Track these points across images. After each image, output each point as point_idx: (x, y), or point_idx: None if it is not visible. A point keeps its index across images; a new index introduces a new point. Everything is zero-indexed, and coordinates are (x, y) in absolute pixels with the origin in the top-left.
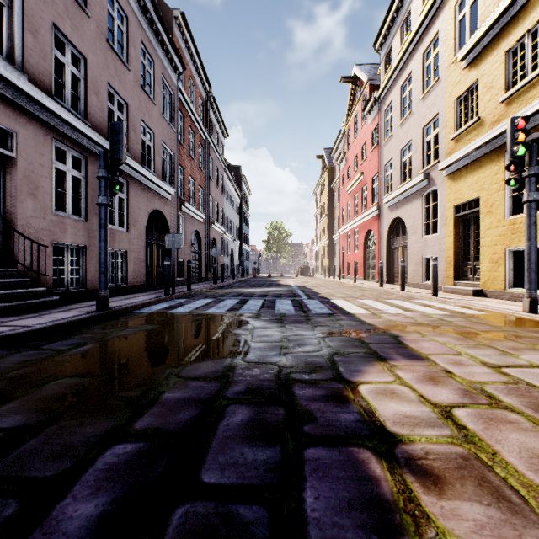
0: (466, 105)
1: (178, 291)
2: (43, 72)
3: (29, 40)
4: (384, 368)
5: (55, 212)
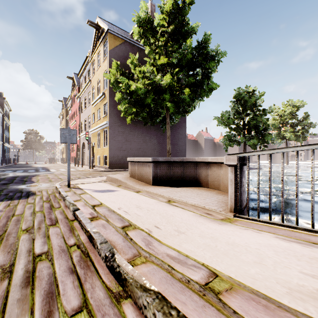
0: (94, 117)
1: None
2: None
3: None
4: (45, 174)
5: None
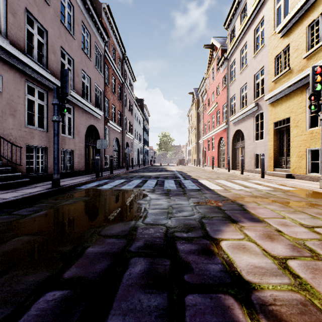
0: (282, 60)
1: (104, 175)
2: (19, 39)
3: (11, 19)
4: (236, 228)
5: (27, 126)
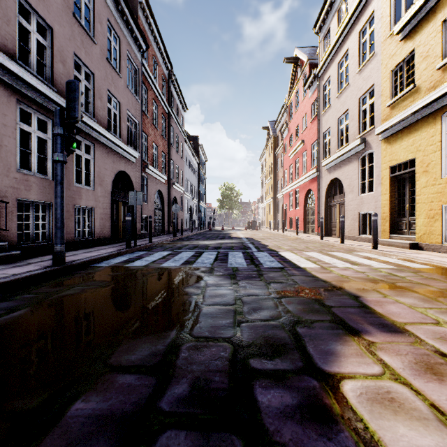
0: (402, 75)
1: (139, 244)
2: (6, 36)
3: None
4: (361, 347)
5: (19, 170)
